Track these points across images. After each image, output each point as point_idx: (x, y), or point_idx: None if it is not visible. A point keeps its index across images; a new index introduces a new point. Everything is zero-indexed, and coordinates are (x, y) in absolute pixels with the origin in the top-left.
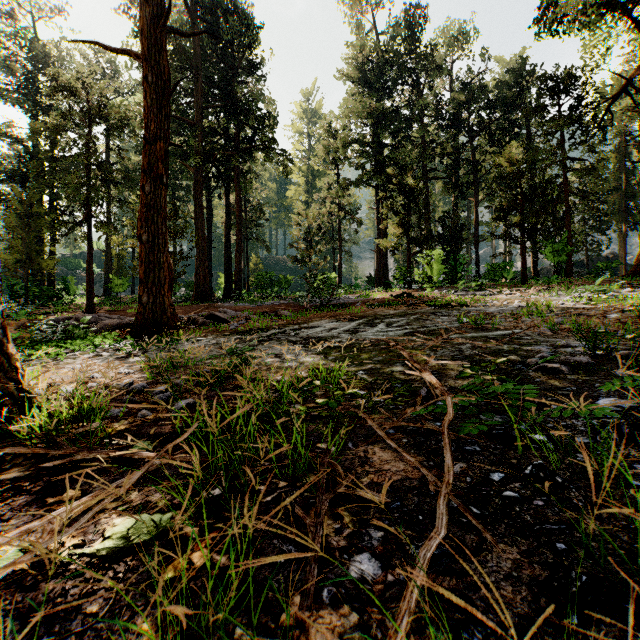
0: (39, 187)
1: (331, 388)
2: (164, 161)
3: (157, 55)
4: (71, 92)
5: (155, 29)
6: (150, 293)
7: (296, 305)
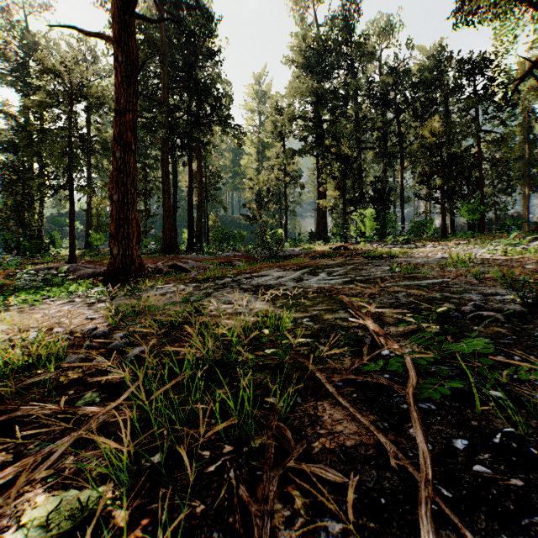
0: (28, 155)
1: (279, 337)
2: (132, 131)
3: (126, 38)
4: (55, 74)
5: (125, 15)
6: (120, 246)
7: (248, 256)
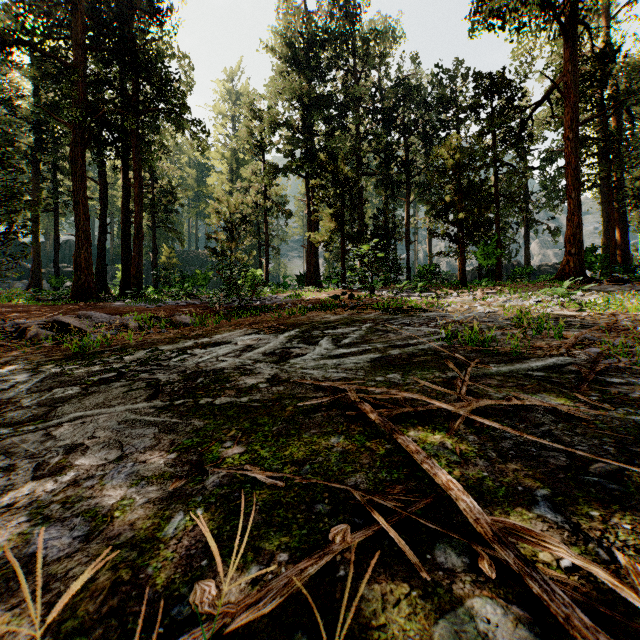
0: None
1: None
2: None
3: None
4: None
5: None
6: None
7: (208, 306)
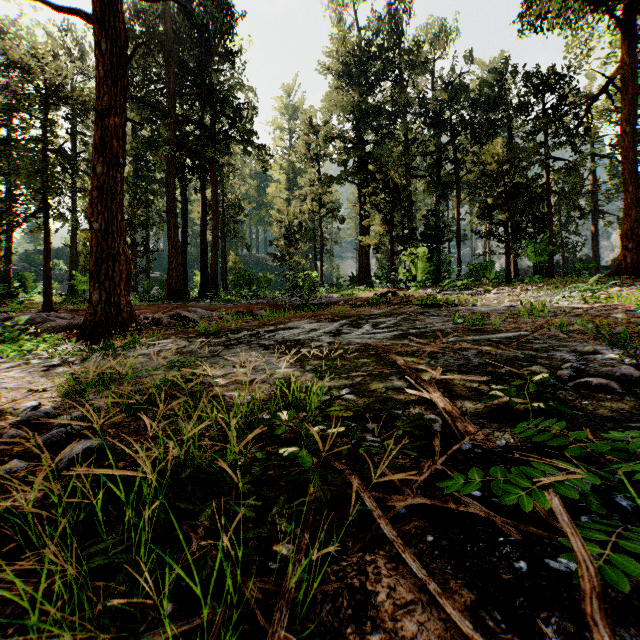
0: None
1: (303, 426)
2: (120, 139)
3: (112, 17)
4: (25, 68)
5: None
6: (102, 289)
7: (275, 304)
